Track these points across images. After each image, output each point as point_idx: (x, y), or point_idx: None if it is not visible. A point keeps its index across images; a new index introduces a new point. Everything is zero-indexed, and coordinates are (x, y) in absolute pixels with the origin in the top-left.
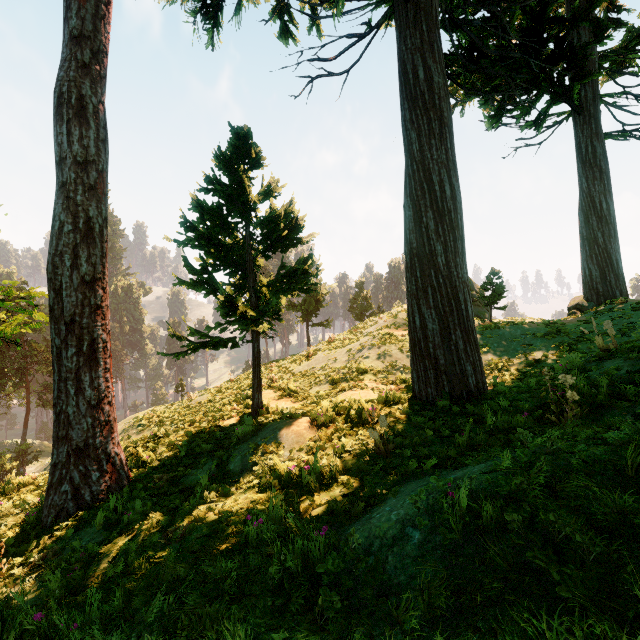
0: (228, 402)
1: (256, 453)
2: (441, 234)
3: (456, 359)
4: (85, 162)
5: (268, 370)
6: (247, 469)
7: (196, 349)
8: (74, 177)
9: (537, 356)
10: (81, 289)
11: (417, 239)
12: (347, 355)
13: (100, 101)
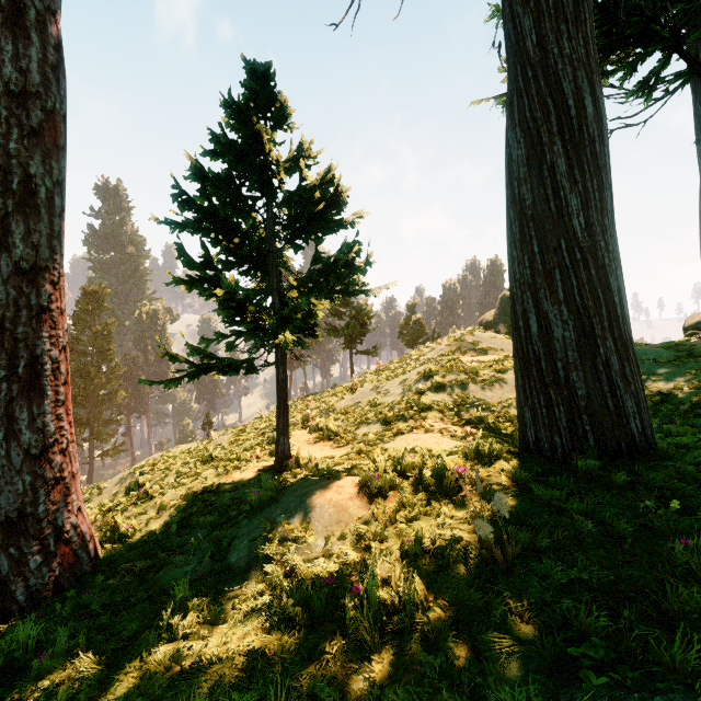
0: (250, 446)
1: (272, 538)
2: (578, 178)
3: (607, 388)
4: (23, 93)
5: (304, 405)
6: (256, 565)
7: (195, 374)
8: (6, 115)
9: (665, 388)
10: (14, 281)
11: (534, 191)
12: (401, 387)
13: (49, 8)
